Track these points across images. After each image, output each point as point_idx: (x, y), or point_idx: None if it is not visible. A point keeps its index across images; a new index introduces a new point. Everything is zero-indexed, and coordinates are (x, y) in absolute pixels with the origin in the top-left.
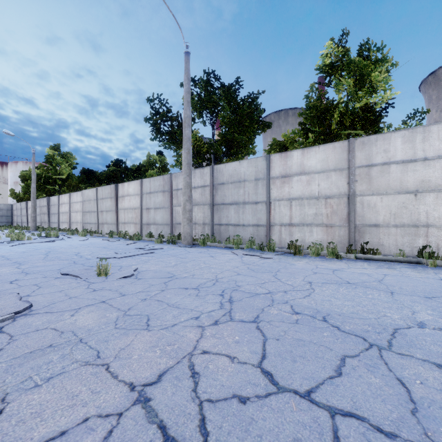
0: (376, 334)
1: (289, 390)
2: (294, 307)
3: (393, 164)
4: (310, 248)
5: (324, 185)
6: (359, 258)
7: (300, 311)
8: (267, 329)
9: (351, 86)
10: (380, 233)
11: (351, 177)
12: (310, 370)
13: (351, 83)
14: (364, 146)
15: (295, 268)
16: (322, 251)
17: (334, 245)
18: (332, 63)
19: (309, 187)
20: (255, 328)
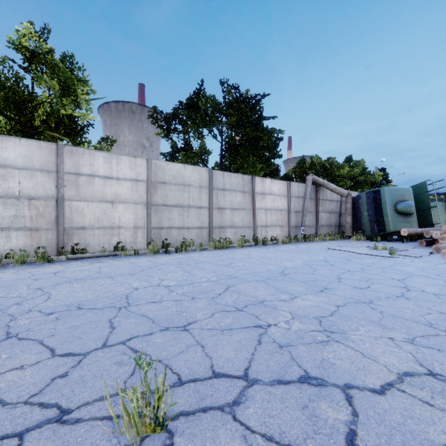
0: (119, 302)
1: (92, 351)
2: (44, 311)
3: (97, 177)
4: (10, 257)
5: (28, 184)
6: (71, 259)
7: (53, 311)
8: (34, 335)
9: (57, 89)
10: (87, 235)
11: (61, 182)
12: (96, 336)
13: (57, 87)
14: (73, 155)
15: (6, 281)
16: (29, 257)
17: (45, 249)
18: (34, 52)
19: (6, 183)
20: (19, 340)
